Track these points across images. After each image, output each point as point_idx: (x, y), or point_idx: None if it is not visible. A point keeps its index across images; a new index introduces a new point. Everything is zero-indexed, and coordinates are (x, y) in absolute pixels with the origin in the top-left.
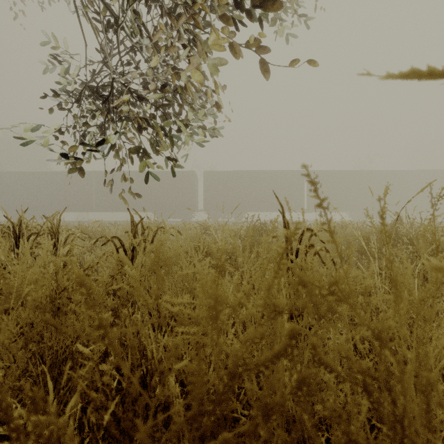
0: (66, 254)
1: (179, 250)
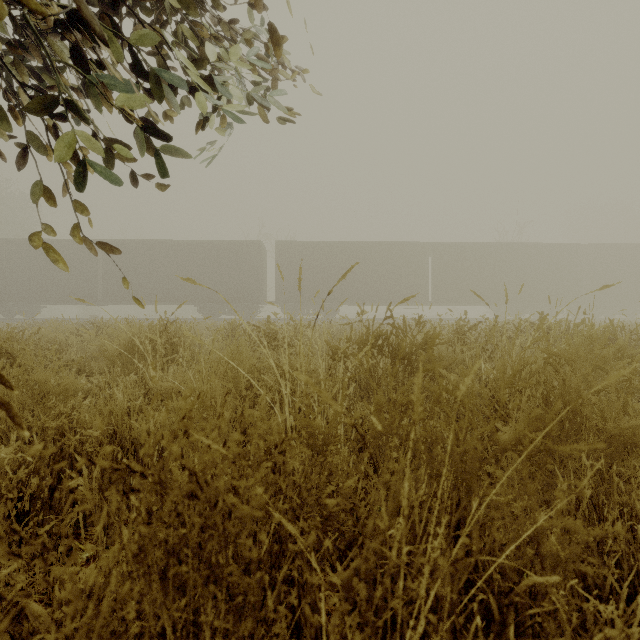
0: None
1: None
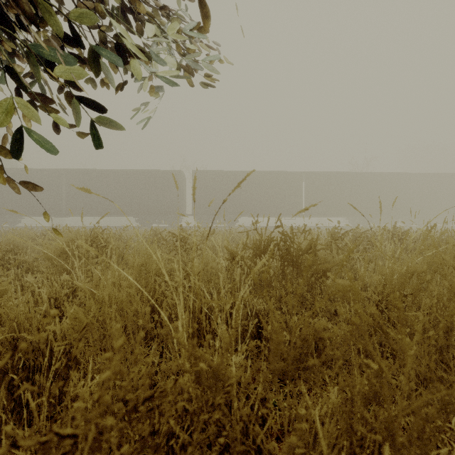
0: None
1: None
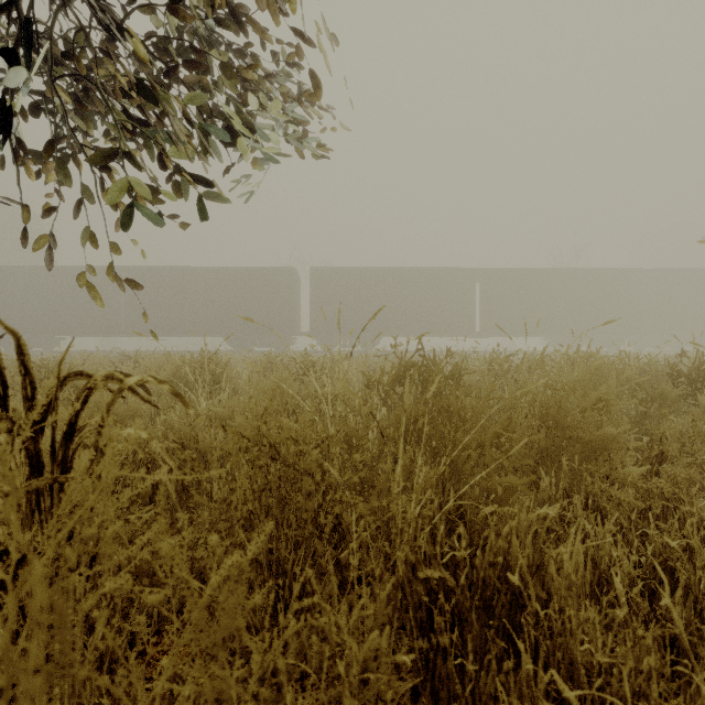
0: None
1: None
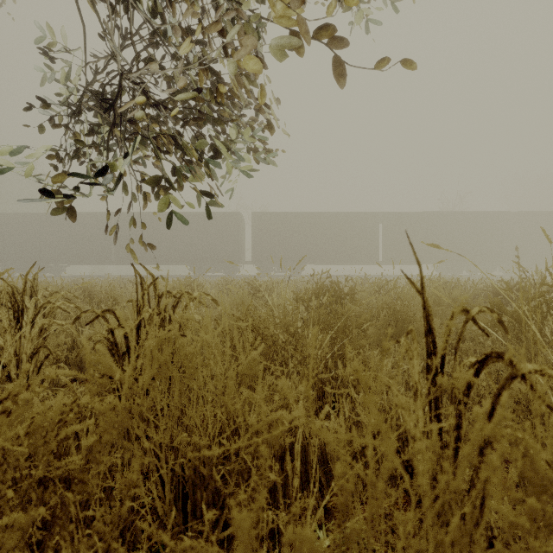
0: (38, 335)
1: (209, 342)
